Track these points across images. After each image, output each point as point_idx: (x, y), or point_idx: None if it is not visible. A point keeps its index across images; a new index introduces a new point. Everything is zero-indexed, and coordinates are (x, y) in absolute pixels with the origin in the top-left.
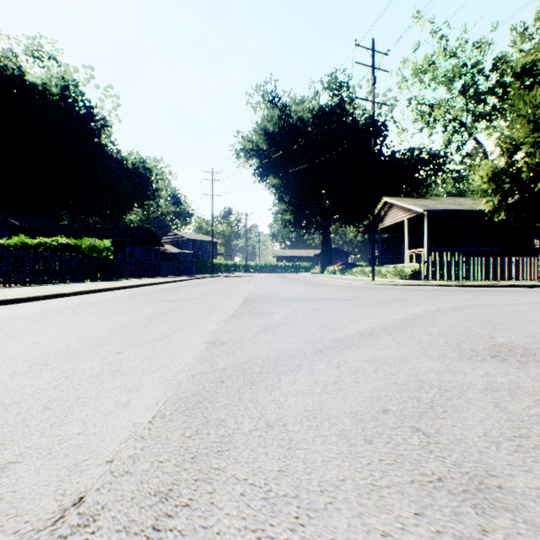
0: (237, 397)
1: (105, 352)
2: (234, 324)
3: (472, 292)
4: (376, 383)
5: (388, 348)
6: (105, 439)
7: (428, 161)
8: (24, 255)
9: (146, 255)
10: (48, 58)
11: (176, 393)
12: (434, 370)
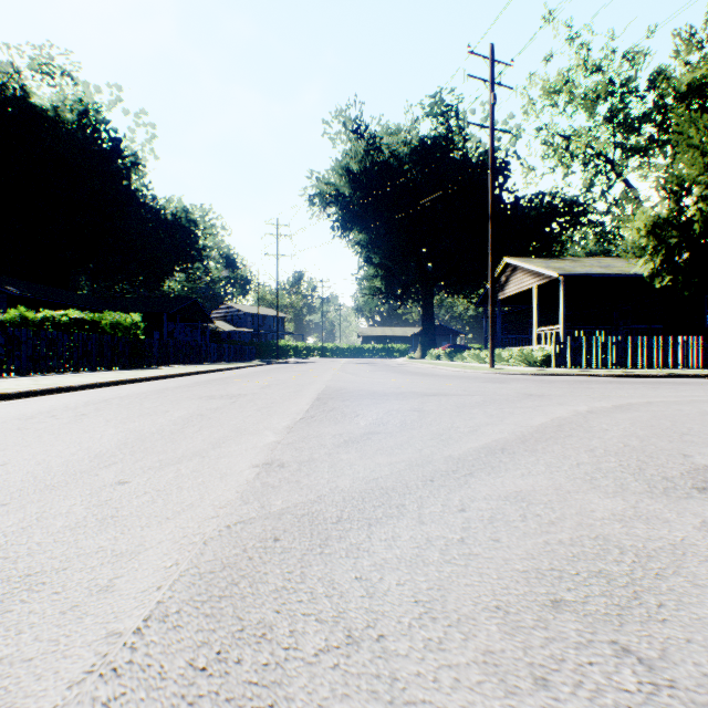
0: (298, 573)
1: (101, 481)
2: (301, 433)
3: (631, 384)
4: (529, 542)
5: (535, 475)
6: (44, 675)
7: (563, 210)
8: (20, 334)
9: (190, 334)
10: (61, 74)
11: (196, 564)
12: (617, 516)
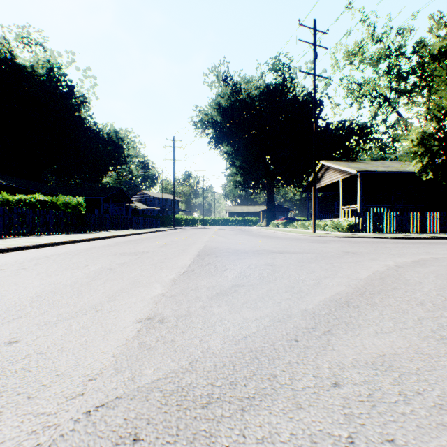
0: None
1: None
2: (182, 286)
3: (412, 244)
4: (433, 446)
5: (388, 333)
6: None
7: (357, 131)
8: None
9: (119, 211)
10: (35, 44)
11: None
12: None
